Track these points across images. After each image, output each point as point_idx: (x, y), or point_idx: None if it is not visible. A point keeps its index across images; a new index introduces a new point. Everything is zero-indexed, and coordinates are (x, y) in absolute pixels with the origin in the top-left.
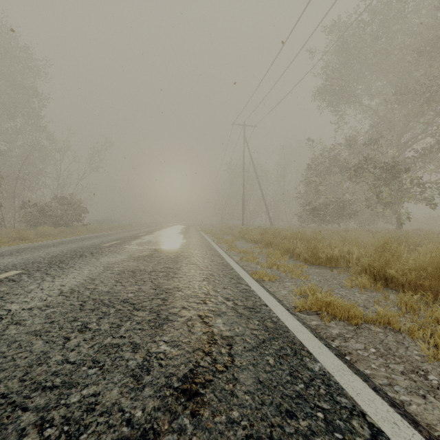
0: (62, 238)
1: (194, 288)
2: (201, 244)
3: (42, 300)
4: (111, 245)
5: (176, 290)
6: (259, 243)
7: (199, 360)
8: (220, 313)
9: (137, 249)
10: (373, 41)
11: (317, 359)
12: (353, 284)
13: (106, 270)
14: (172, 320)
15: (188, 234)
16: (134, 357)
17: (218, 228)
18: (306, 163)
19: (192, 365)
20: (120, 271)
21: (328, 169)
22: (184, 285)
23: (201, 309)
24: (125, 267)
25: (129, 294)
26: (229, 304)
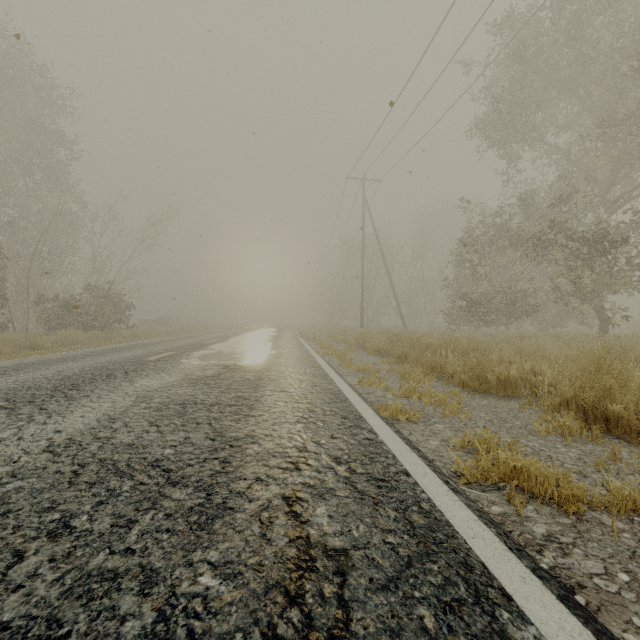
0: (92, 348)
1: (280, 437)
2: (299, 357)
3: (11, 461)
4: (159, 359)
5: (249, 441)
6: (387, 355)
7: (274, 619)
8: (323, 492)
9: (198, 365)
10: (564, 44)
11: (526, 613)
12: (550, 428)
13: (139, 402)
14: (232, 509)
15: (280, 341)
16: (139, 610)
17: (326, 332)
18: (456, 235)
19: (258, 634)
20: (162, 404)
21: (491, 243)
22: (264, 431)
23: (290, 481)
24: (172, 397)
25: (166, 450)
26: (340, 472)
